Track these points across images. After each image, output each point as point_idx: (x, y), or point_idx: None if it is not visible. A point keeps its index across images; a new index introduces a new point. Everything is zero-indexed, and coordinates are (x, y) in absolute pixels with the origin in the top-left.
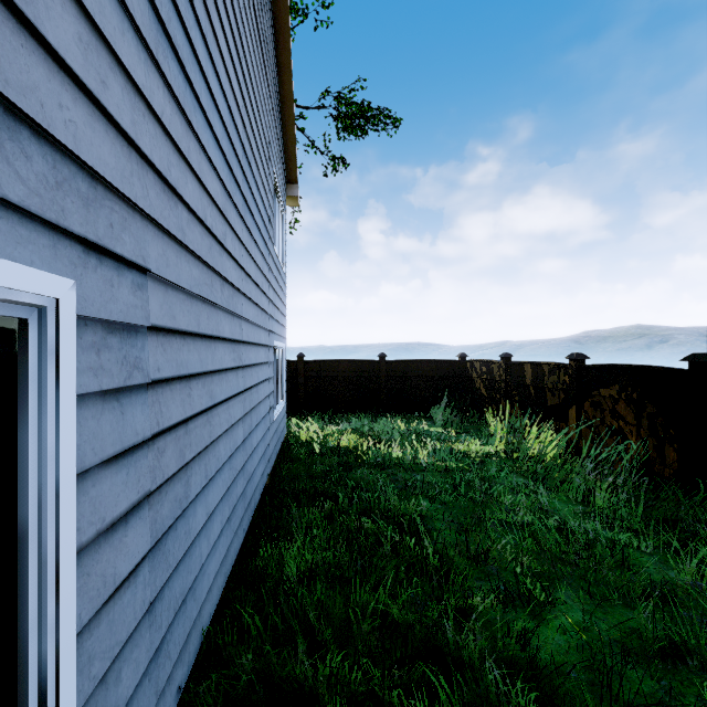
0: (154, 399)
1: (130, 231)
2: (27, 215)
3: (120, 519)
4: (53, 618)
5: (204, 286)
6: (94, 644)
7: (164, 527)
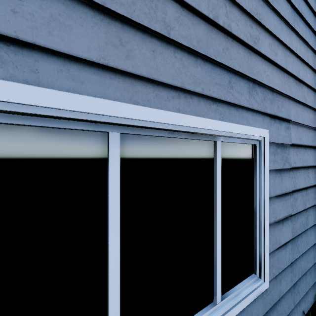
0: (292, 175)
1: (284, 106)
2: (257, 112)
3: (280, 220)
4: (262, 242)
5: (315, 122)
6: (273, 261)
7: (296, 233)
